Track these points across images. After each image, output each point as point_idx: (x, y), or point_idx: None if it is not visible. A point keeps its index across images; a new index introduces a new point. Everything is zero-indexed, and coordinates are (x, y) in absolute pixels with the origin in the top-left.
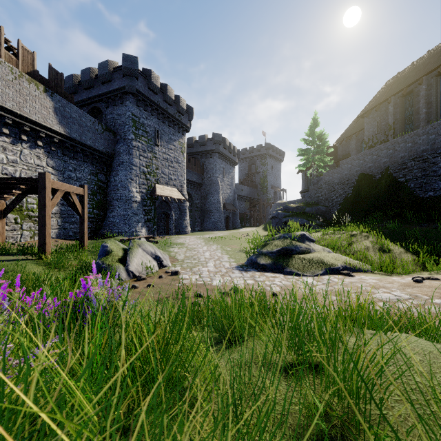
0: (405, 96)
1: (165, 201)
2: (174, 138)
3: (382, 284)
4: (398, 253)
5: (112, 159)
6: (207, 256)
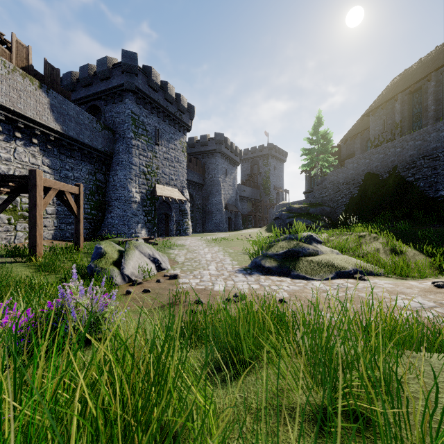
0: (413, 93)
1: (166, 202)
2: (175, 138)
3: (399, 289)
4: (411, 255)
5: (111, 158)
6: (209, 258)
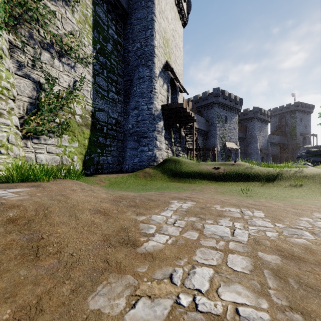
0: None
1: (229, 150)
2: (233, 117)
3: None
4: None
5: (207, 133)
6: None
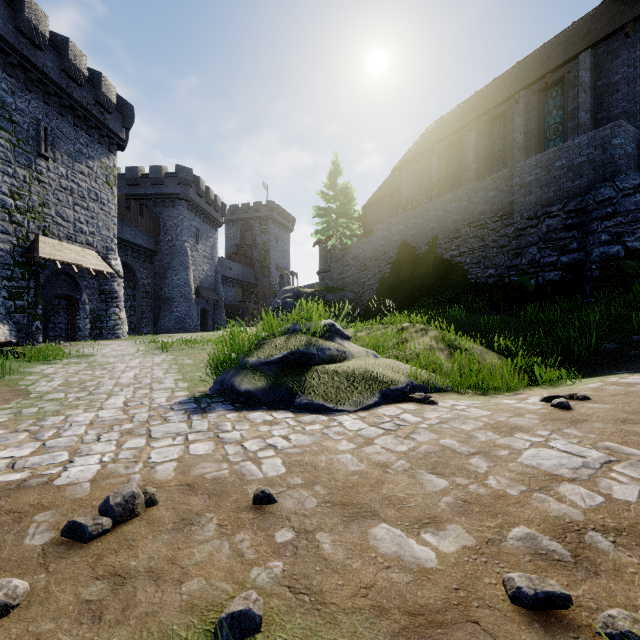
0: (451, 145)
1: (67, 273)
2: (90, 154)
3: (505, 419)
4: (479, 354)
5: None
6: (126, 380)
